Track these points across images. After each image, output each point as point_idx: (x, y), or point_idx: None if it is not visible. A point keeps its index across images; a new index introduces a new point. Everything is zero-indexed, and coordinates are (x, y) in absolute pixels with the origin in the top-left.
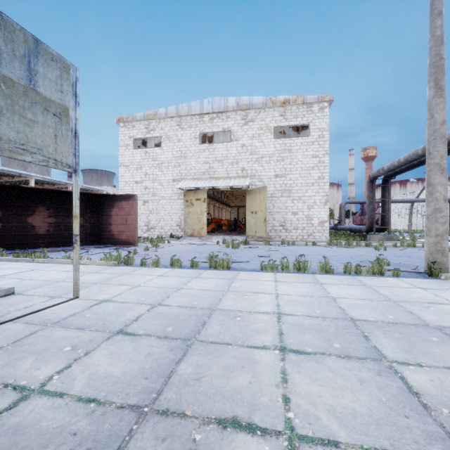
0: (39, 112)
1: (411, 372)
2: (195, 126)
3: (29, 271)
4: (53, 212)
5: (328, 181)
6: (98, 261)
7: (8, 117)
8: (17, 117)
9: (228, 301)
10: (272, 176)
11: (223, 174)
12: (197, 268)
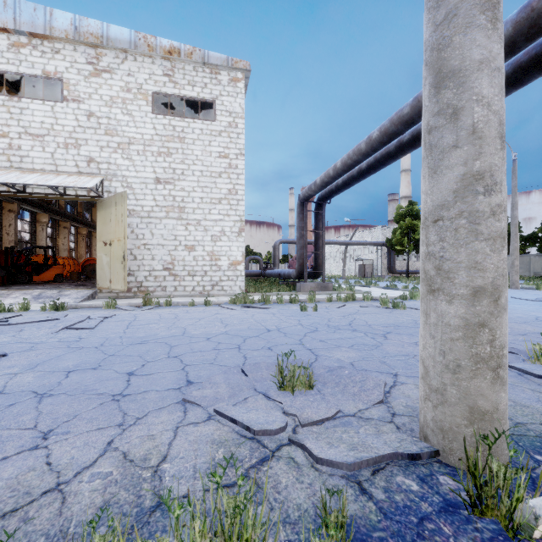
0: None
1: None
2: None
3: None
4: None
5: (243, 199)
6: None
7: None
8: None
9: None
10: (149, 179)
11: (44, 163)
12: None
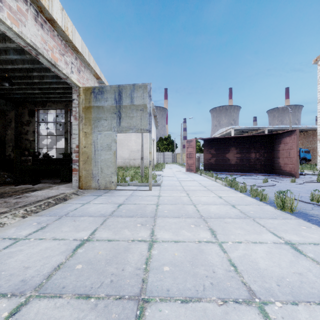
0: (134, 112)
1: (1, 309)
2: None
3: (192, 180)
4: (239, 150)
5: None
6: (221, 181)
7: (125, 119)
8: (127, 118)
9: (175, 220)
10: None
11: None
12: (266, 201)
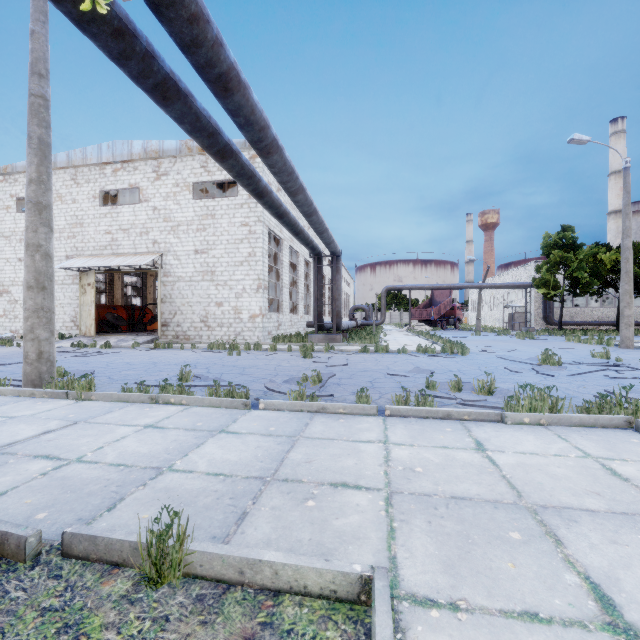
0: None
1: None
2: (95, 181)
3: None
4: None
5: (260, 259)
6: None
7: None
8: None
9: None
10: (191, 251)
11: (129, 248)
12: None
